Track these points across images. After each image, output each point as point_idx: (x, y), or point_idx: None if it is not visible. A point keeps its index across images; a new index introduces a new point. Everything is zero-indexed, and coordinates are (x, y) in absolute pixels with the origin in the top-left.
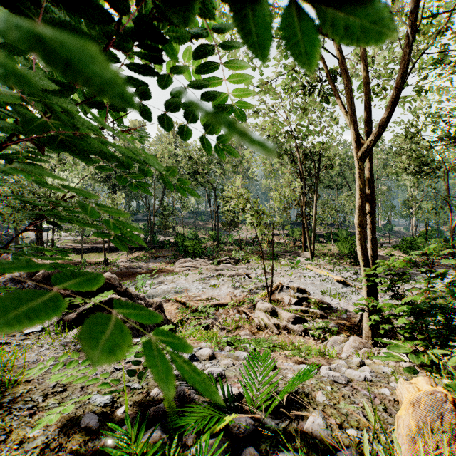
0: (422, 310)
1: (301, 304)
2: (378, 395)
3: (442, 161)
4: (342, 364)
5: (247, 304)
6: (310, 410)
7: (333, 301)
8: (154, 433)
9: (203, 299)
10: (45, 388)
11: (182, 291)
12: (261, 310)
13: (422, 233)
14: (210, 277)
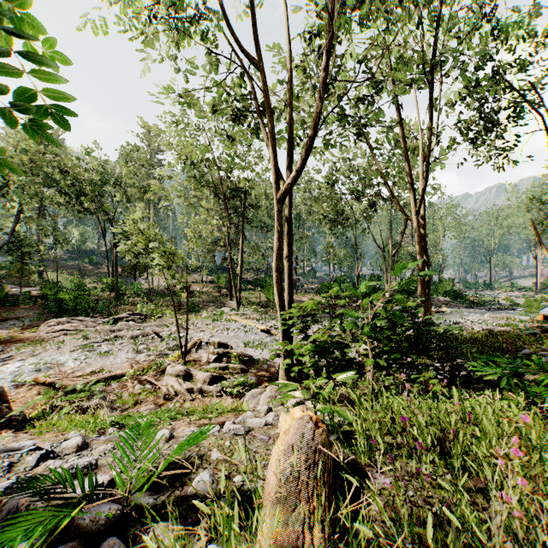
0: (323, 348)
1: (221, 361)
2: (273, 435)
3: (351, 213)
4: (249, 415)
5: (154, 371)
6: (200, 471)
7: (255, 352)
8: None
9: (86, 374)
10: None
11: (51, 367)
12: (172, 375)
13: (337, 278)
14: (101, 342)
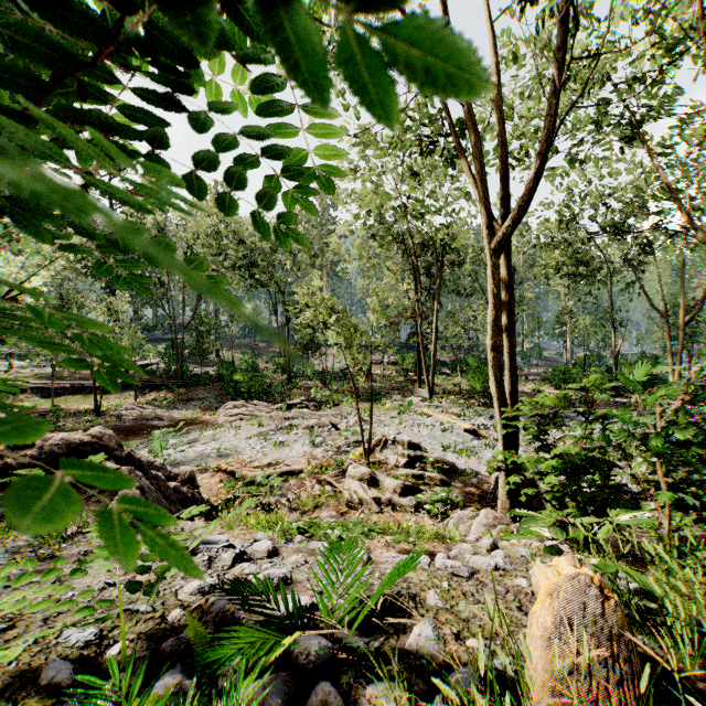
0: (573, 466)
1: (414, 466)
2: (512, 588)
3: (604, 260)
4: (466, 549)
5: (333, 470)
6: (416, 618)
7: (458, 459)
8: (171, 679)
9: (263, 465)
10: None
11: (230, 454)
12: (354, 477)
13: (579, 360)
14: (276, 430)
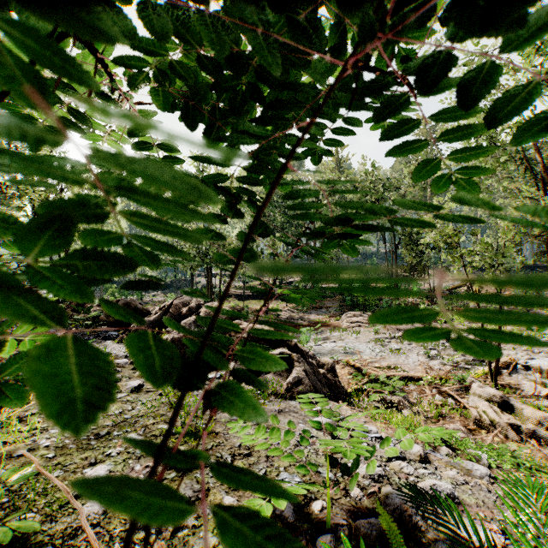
0: None
1: None
2: None
3: None
4: None
5: (453, 384)
6: None
7: None
8: None
9: (383, 367)
10: (231, 446)
11: (354, 353)
12: (481, 397)
13: None
14: (390, 338)
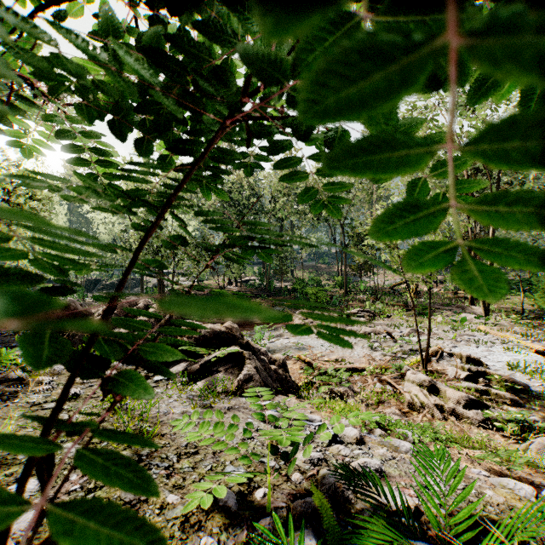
0: None
1: (476, 381)
2: None
3: None
4: None
5: (391, 372)
6: None
7: (530, 381)
8: (308, 540)
9: (331, 360)
10: (177, 446)
11: (305, 348)
12: (414, 382)
13: None
14: None
